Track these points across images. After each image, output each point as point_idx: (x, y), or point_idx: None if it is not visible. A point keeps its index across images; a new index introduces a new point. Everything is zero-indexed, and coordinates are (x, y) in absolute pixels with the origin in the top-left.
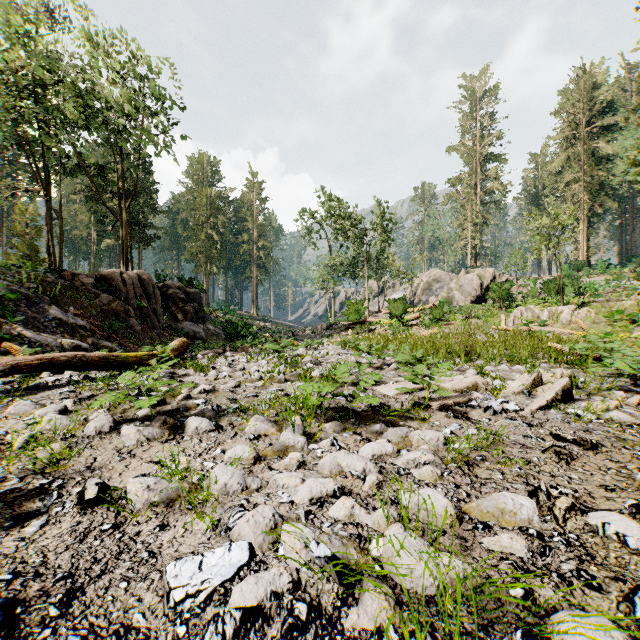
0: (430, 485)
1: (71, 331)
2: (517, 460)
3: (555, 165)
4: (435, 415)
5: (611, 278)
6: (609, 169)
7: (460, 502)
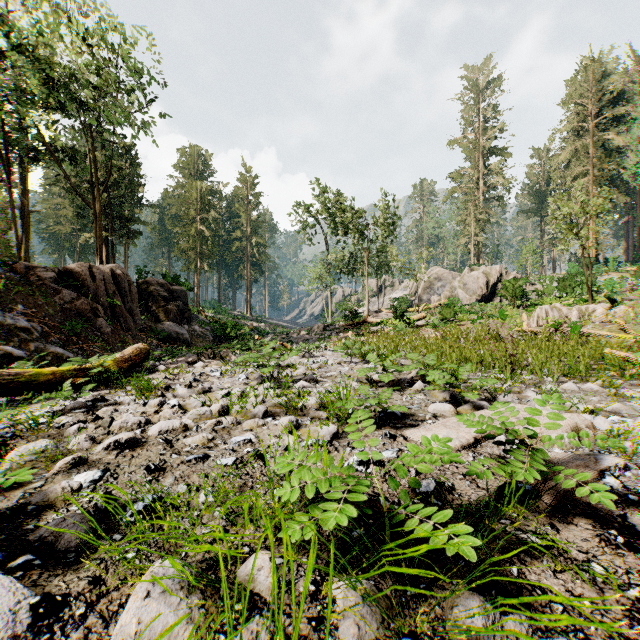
0: None
1: (7, 334)
2: None
3: (562, 158)
4: (568, 529)
5: (624, 276)
6: (620, 162)
7: None
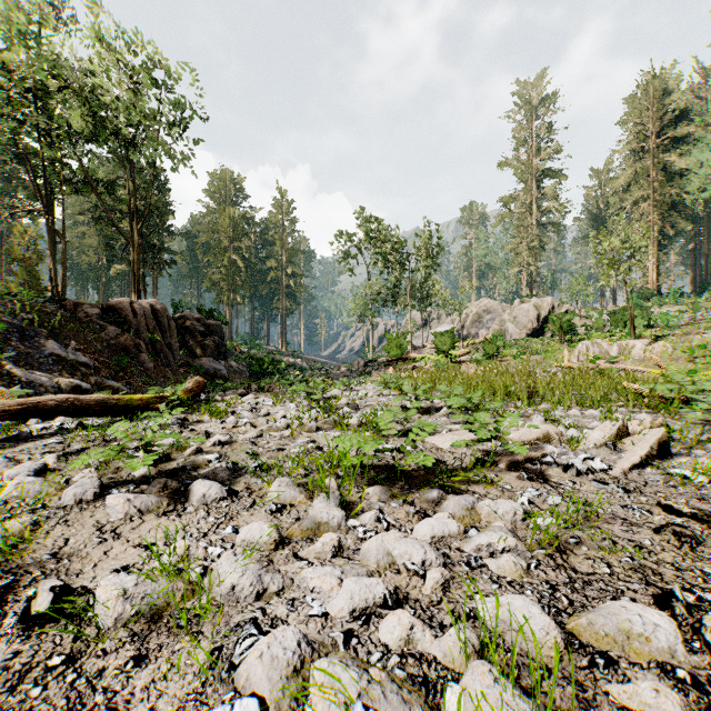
0: (514, 585)
1: (71, 369)
2: (623, 544)
3: (621, 181)
4: (504, 476)
5: (685, 308)
6: (682, 186)
7: (561, 615)
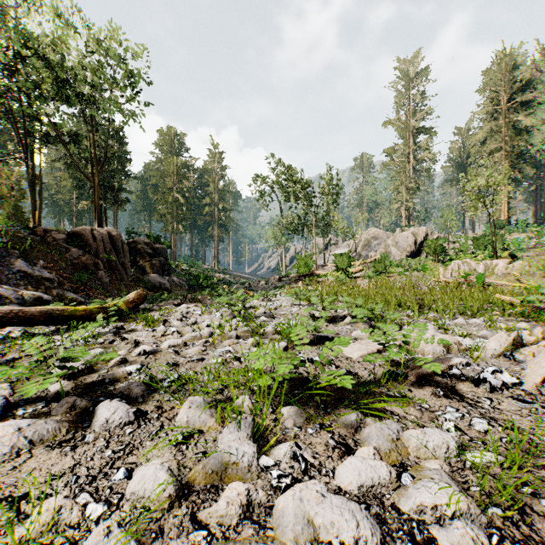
0: None
1: (36, 283)
2: None
3: (479, 136)
4: (417, 391)
5: (530, 235)
6: (527, 139)
7: None
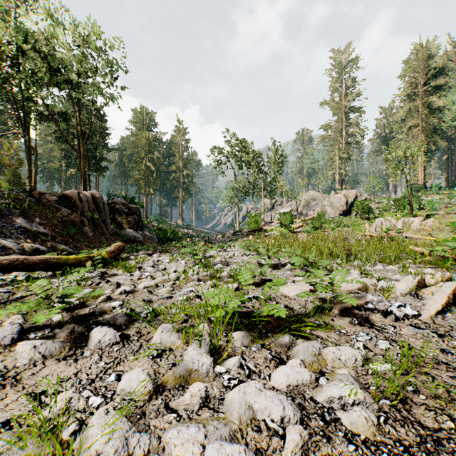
0: (369, 445)
1: (34, 237)
2: (455, 392)
3: (400, 115)
4: (338, 321)
5: (442, 197)
6: (440, 117)
7: None
